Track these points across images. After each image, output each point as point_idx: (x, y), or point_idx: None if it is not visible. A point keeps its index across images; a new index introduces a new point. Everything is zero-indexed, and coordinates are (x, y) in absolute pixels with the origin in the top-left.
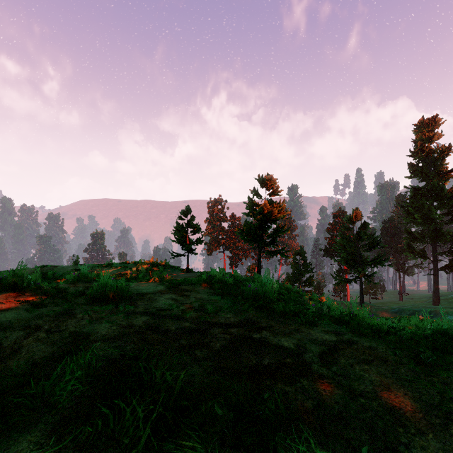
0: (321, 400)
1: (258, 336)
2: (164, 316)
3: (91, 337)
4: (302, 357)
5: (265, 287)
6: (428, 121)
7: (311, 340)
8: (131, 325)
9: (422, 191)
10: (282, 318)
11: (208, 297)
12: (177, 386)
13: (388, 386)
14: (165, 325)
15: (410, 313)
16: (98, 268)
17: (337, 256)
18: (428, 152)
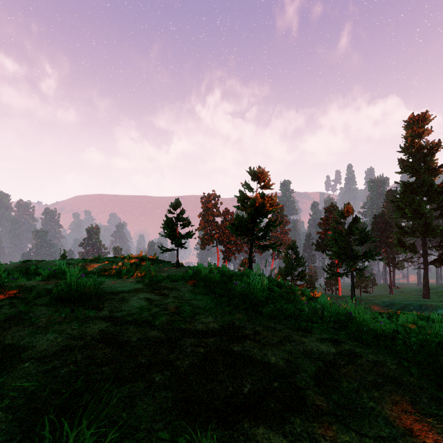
0: None
1: (240, 349)
2: (129, 322)
3: (23, 355)
4: (293, 379)
5: (253, 284)
6: (418, 117)
7: (305, 352)
8: (82, 335)
9: (412, 186)
10: (271, 321)
11: (189, 296)
12: None
13: (411, 428)
14: (125, 335)
15: (401, 306)
16: (85, 263)
17: (328, 250)
18: (418, 148)
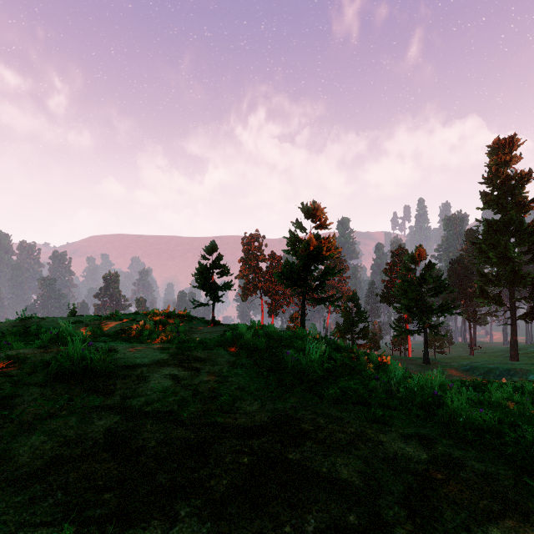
0: None
1: (297, 456)
2: (147, 415)
3: None
4: (376, 507)
5: (310, 353)
6: (504, 141)
7: (386, 459)
8: (81, 438)
9: (497, 225)
10: (336, 408)
11: (227, 371)
12: None
13: None
14: (140, 437)
15: (484, 371)
16: (98, 321)
17: (396, 302)
18: (505, 179)
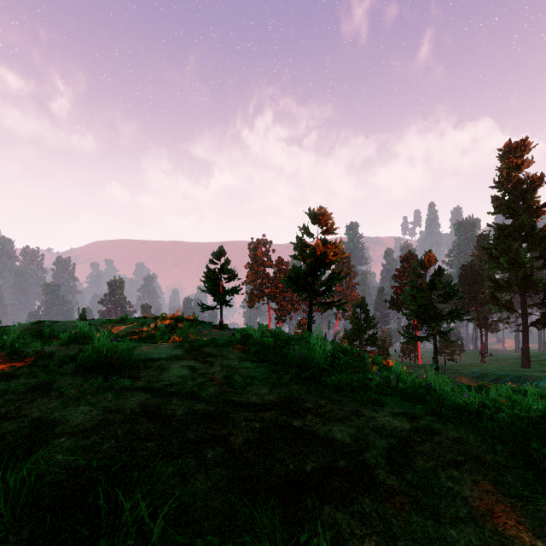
0: (391, 535)
1: (300, 424)
2: (171, 394)
3: (57, 429)
4: (362, 457)
5: (315, 350)
6: (516, 145)
7: (375, 428)
8: (120, 408)
9: (508, 230)
10: (336, 393)
11: (238, 364)
12: (156, 525)
13: (492, 508)
14: (169, 408)
15: (494, 378)
16: (109, 324)
17: (405, 309)
18: (516, 183)
